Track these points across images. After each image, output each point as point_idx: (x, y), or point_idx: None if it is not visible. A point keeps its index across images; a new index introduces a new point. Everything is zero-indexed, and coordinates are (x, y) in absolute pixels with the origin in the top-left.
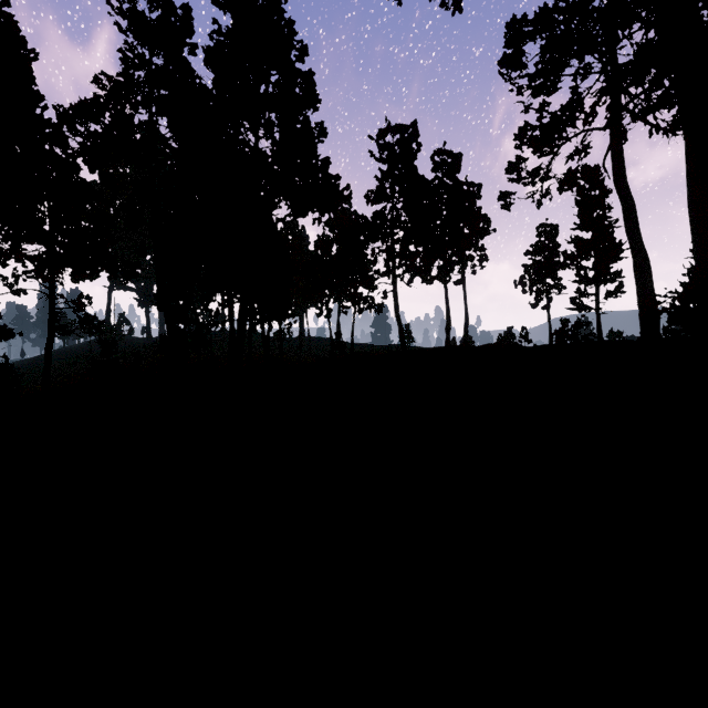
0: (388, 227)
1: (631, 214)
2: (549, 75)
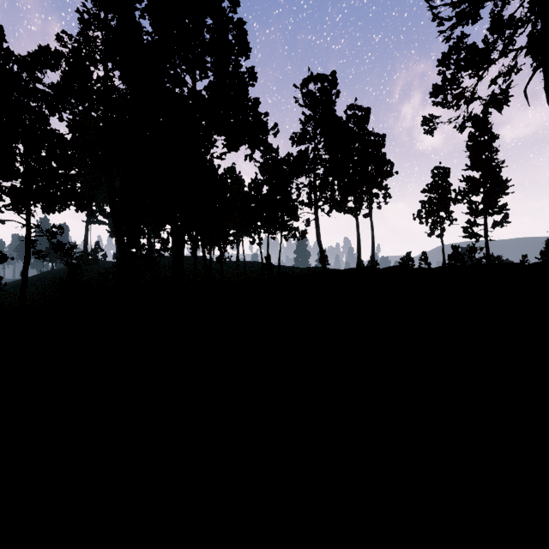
0: (311, 164)
1: None
2: None
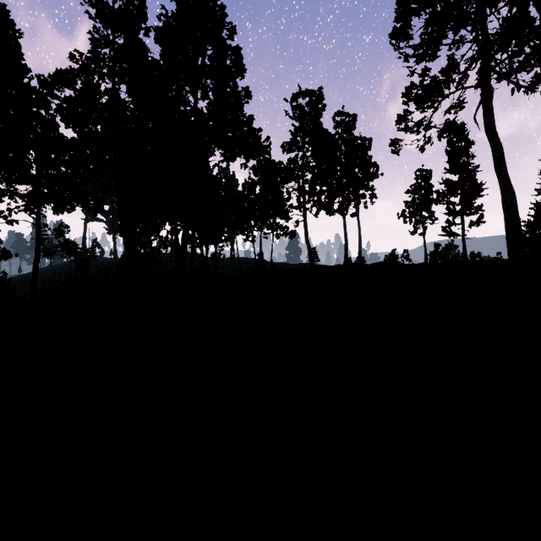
0: (300, 170)
1: (499, 155)
2: (431, 44)
